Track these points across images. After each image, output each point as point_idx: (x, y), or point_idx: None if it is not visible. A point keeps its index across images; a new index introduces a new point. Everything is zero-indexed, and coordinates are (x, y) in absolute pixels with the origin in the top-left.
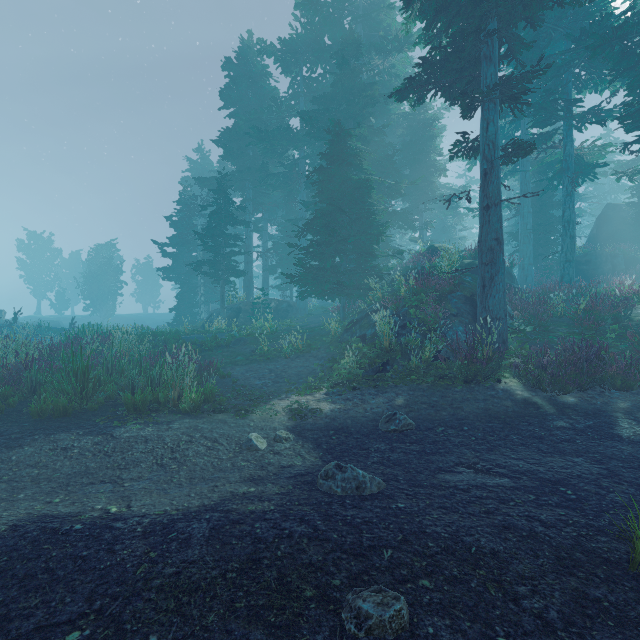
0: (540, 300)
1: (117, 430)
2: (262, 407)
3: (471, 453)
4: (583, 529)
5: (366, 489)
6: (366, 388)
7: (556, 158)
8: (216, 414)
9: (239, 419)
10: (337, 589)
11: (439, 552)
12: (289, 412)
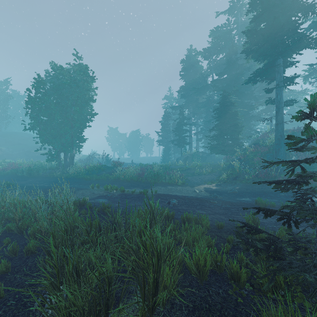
0: (314, 155)
1: (167, 187)
2: (197, 186)
3: (248, 197)
4: (254, 203)
5: (217, 197)
6: (228, 184)
7: None
8: (186, 186)
9: (192, 188)
10: (208, 201)
11: (225, 201)
12: (204, 187)
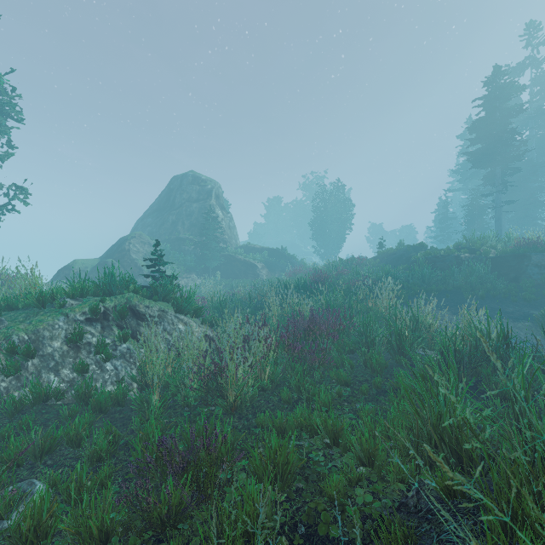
0: None
1: None
2: None
3: None
4: None
5: None
6: None
7: None
8: None
9: None
10: None
11: None
12: None
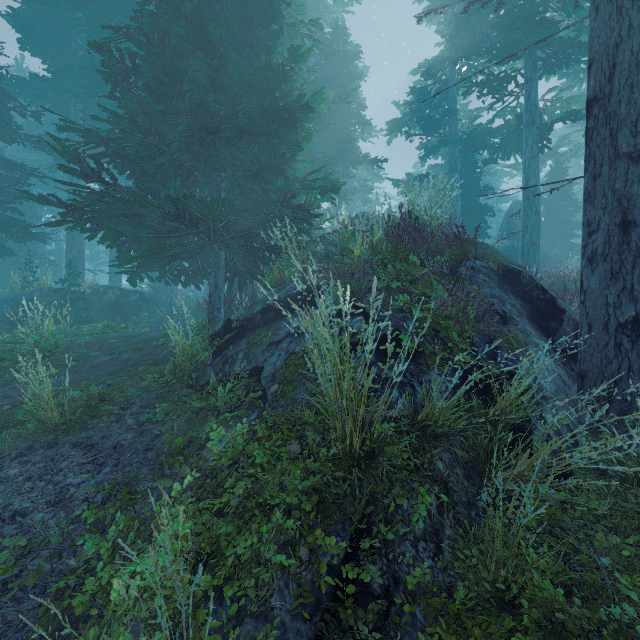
0: (577, 288)
1: None
2: None
3: None
4: None
5: None
6: None
7: (492, 129)
8: None
9: None
10: None
11: None
12: None
